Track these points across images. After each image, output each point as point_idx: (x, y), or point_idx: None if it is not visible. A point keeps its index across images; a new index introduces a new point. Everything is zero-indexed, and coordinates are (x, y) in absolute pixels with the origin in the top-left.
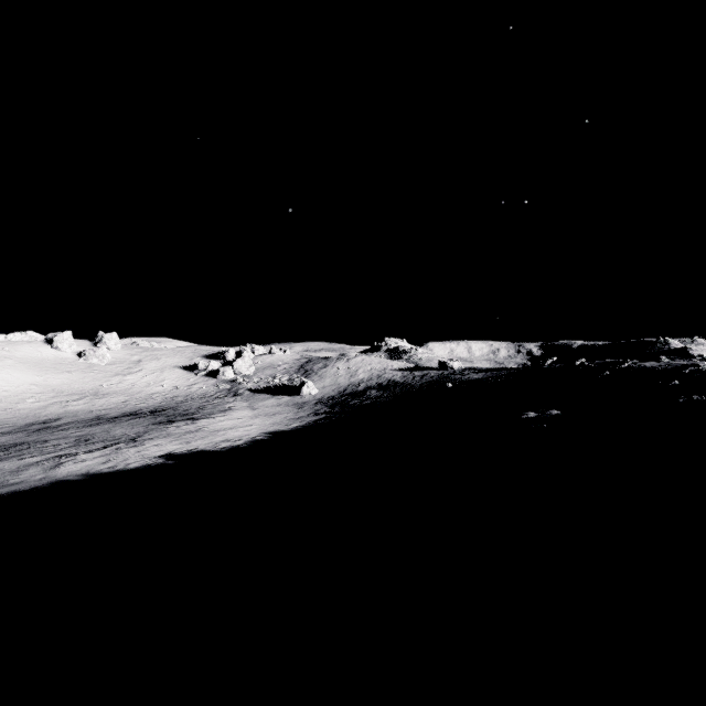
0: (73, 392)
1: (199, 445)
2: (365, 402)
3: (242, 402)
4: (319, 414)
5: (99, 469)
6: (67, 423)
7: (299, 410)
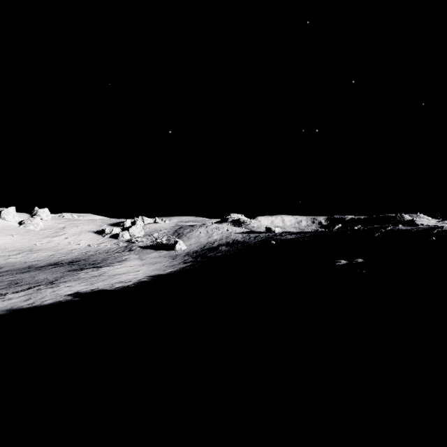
0: (14, 249)
1: (99, 285)
2: (218, 254)
3: (134, 255)
4: (186, 262)
5: (21, 305)
6: (6, 270)
7: (173, 260)
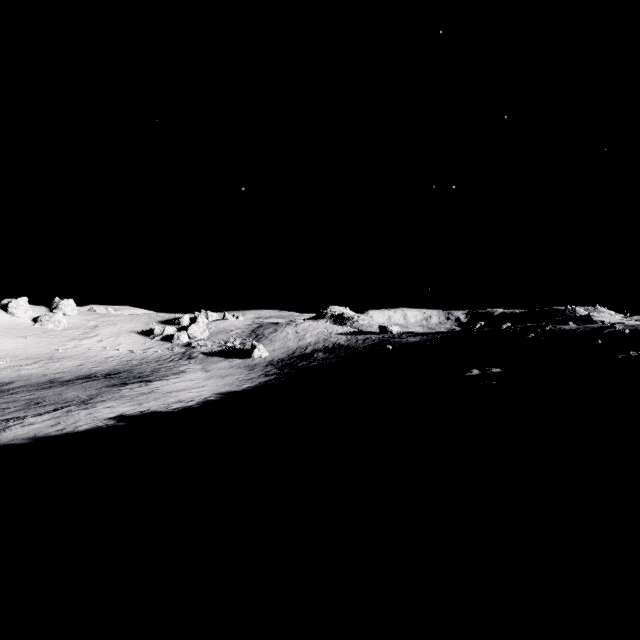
0: (27, 356)
1: (151, 406)
2: (313, 363)
3: (195, 364)
4: (269, 375)
5: (47, 432)
6: (19, 386)
7: (250, 372)
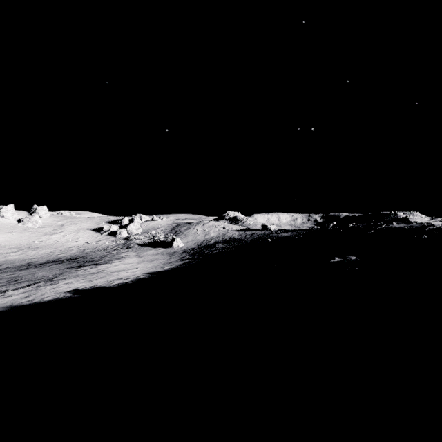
0: (13, 246)
1: (98, 282)
2: (215, 251)
3: (132, 252)
4: (184, 260)
5: (21, 302)
6: (5, 268)
7: (171, 257)
